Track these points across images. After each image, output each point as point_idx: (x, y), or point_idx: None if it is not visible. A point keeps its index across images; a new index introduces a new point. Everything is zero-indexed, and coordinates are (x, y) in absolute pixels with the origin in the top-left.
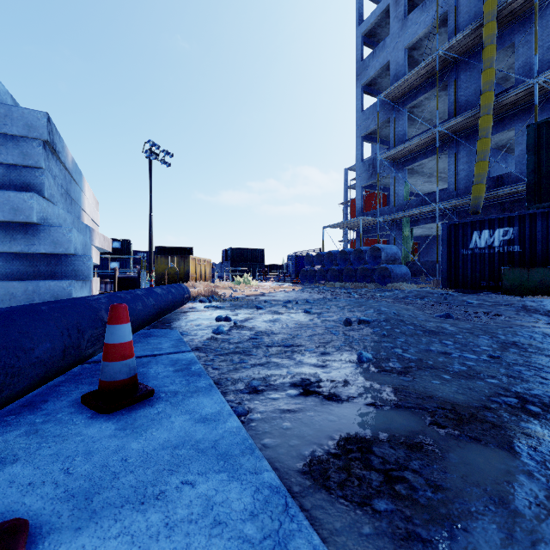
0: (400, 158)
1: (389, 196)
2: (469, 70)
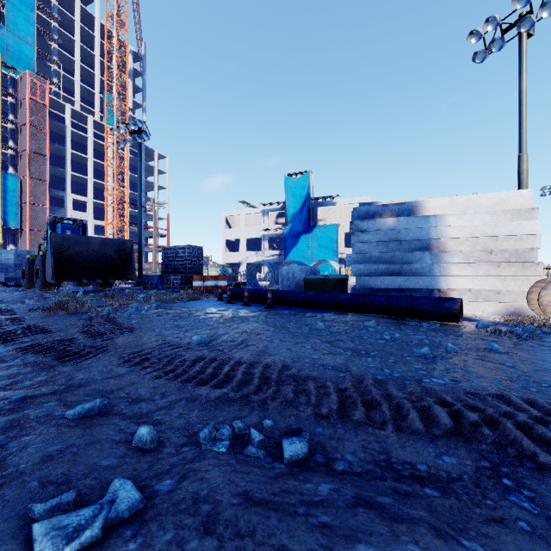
0: None
1: None
2: None
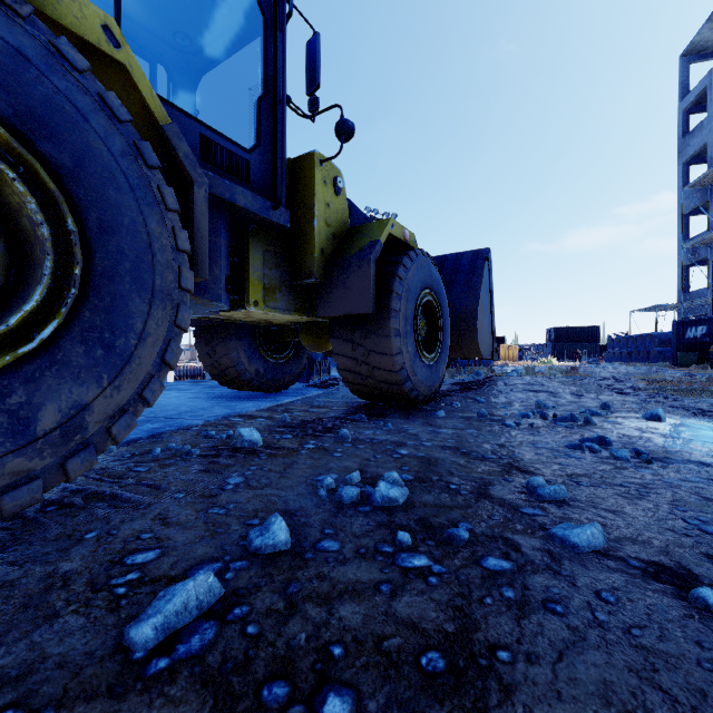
0: (712, 242)
1: None
2: None
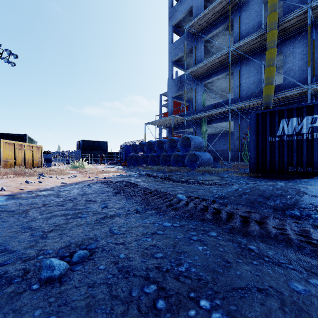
0: (199, 75)
1: (190, 106)
2: (249, 10)
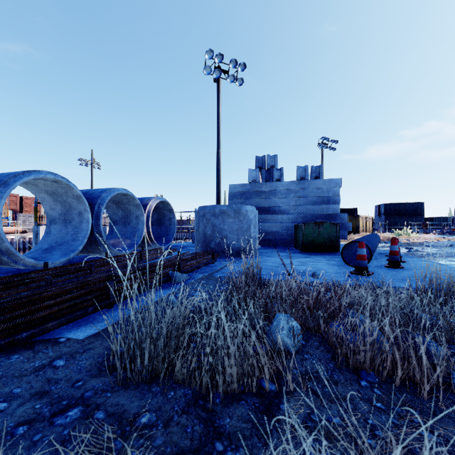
0: None
1: None
2: None
